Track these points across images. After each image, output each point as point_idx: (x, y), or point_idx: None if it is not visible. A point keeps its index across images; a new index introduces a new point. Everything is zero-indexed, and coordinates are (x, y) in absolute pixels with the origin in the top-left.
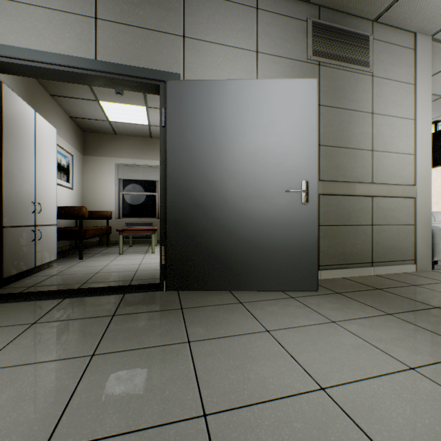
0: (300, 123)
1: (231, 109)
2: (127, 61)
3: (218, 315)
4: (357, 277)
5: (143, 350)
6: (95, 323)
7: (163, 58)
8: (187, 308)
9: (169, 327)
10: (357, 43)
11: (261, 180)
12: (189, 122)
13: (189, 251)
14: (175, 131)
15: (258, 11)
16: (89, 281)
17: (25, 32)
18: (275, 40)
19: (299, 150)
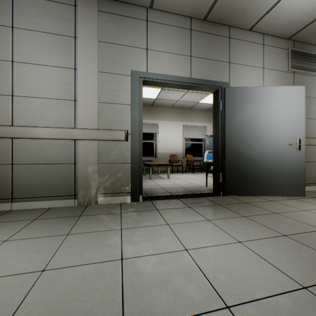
0: (295, 109)
1: (259, 102)
2: (204, 77)
3: (270, 205)
4: (314, 191)
5: (262, 215)
6: (218, 207)
7: (220, 75)
8: (249, 202)
9: (256, 209)
10: (313, 60)
11: (275, 139)
12: (237, 108)
13: (236, 175)
14: (229, 113)
15: (263, 46)
16: (170, 192)
17: (161, 66)
18: (272, 61)
19: (295, 123)
